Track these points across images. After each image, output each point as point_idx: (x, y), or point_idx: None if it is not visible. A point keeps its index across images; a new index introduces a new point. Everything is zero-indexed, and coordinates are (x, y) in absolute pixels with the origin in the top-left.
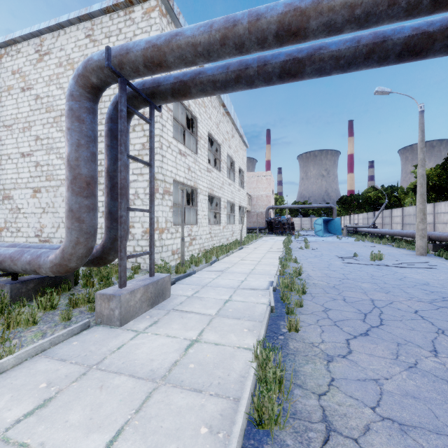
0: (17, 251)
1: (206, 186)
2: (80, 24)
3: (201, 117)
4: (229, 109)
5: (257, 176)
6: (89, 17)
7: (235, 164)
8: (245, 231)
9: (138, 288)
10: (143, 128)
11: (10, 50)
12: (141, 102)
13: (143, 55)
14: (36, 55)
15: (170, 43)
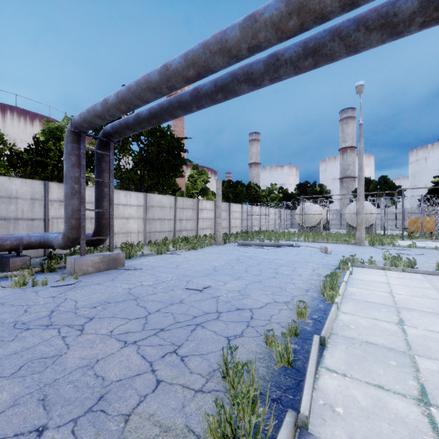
0: None
1: None
2: None
3: None
4: None
5: None
6: None
7: None
8: None
9: None
10: None
11: None
12: None
13: None
14: None
15: None
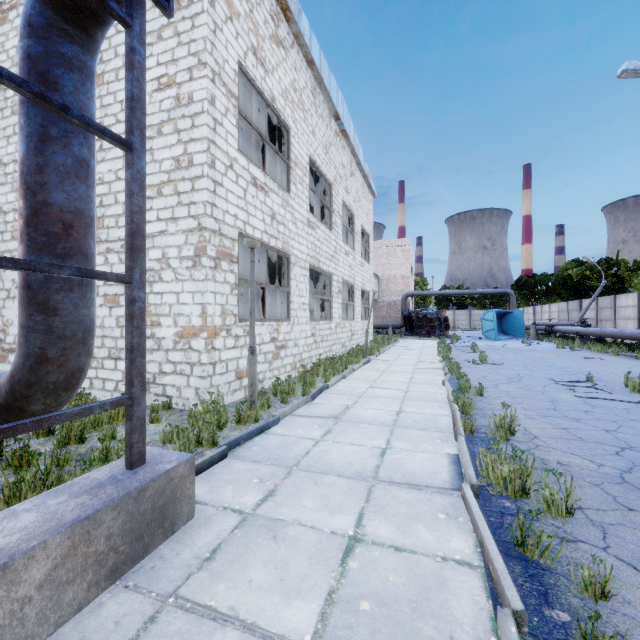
0: None
1: (305, 252)
2: None
3: (297, 127)
4: (347, 126)
5: (387, 247)
6: None
7: (356, 220)
8: (371, 331)
9: (34, 547)
10: (176, 127)
11: None
12: None
13: None
14: None
15: None
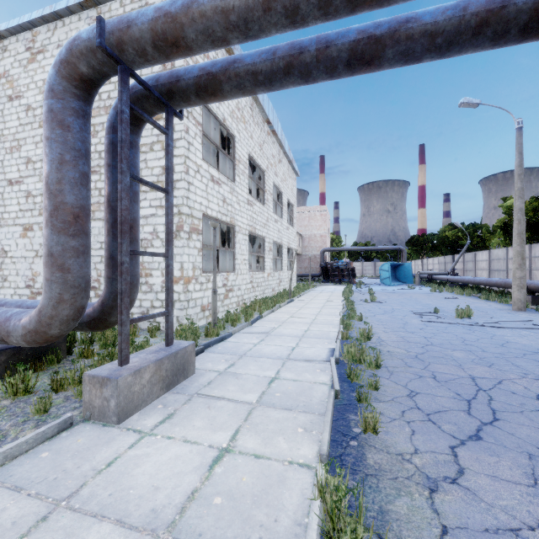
0: None
1: (246, 223)
2: (82, 13)
3: (240, 135)
4: (276, 127)
5: (309, 212)
6: (95, 4)
7: (283, 195)
8: (295, 279)
9: (146, 366)
10: (163, 146)
11: None
12: (155, 105)
13: (151, 29)
14: (27, 54)
15: (189, 9)
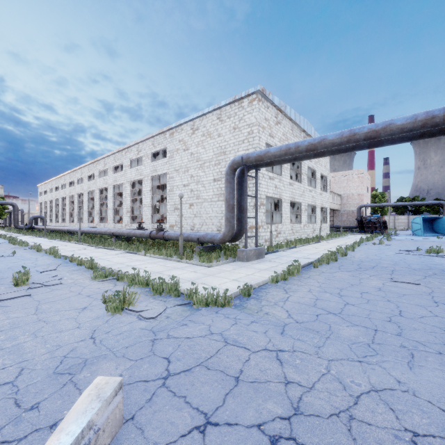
0: (204, 234)
1: (288, 196)
2: (214, 112)
3: None
4: (310, 131)
5: (347, 175)
6: (219, 108)
7: (316, 172)
8: (328, 229)
9: (252, 249)
10: None
11: (178, 129)
12: (252, 169)
13: (255, 159)
14: (191, 131)
15: (265, 155)
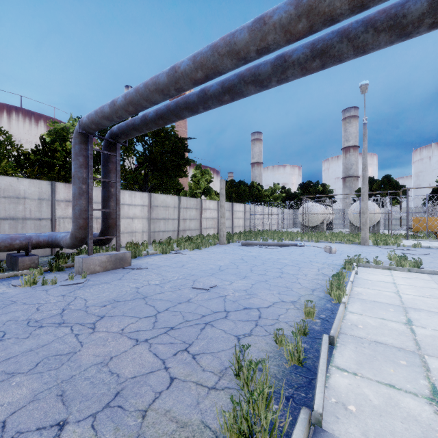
0: None
1: None
2: None
3: None
4: None
5: None
6: None
7: None
8: None
9: None
10: None
11: None
12: None
13: None
14: None
15: None
